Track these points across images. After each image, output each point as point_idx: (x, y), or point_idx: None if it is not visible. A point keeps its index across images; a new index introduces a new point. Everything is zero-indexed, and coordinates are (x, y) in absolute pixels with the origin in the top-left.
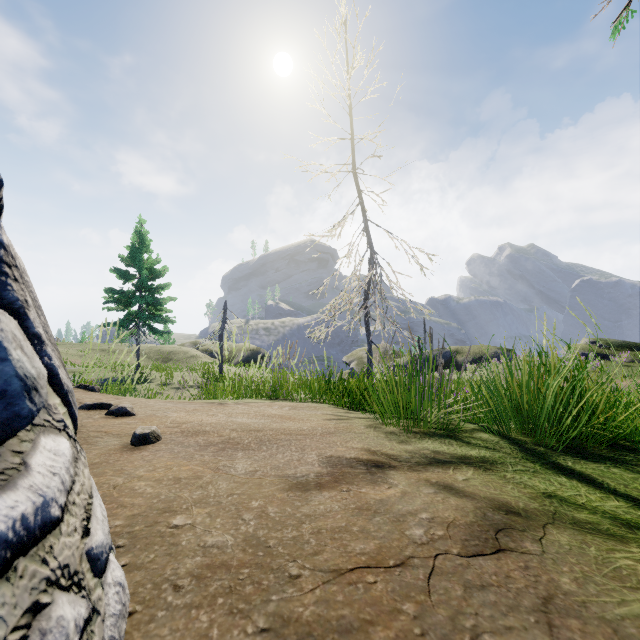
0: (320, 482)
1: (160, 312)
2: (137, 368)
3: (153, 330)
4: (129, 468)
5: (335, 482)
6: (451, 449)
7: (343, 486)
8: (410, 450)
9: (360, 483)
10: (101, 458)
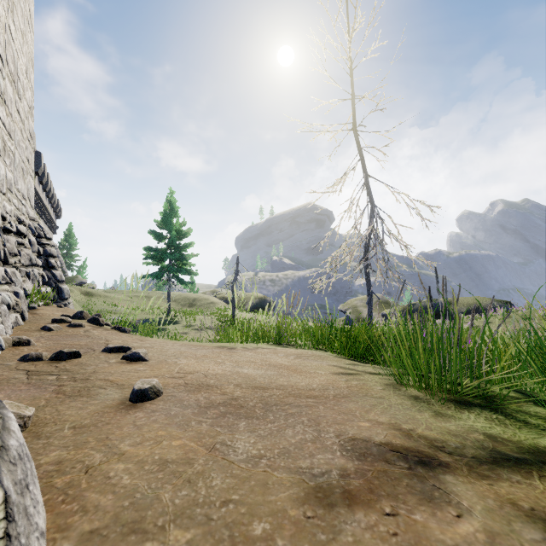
0: (348, 489)
1: (186, 266)
2: (168, 311)
3: (180, 281)
4: (115, 437)
5: (370, 492)
6: (508, 432)
7: (383, 502)
8: (454, 431)
9: (408, 498)
10: (92, 418)
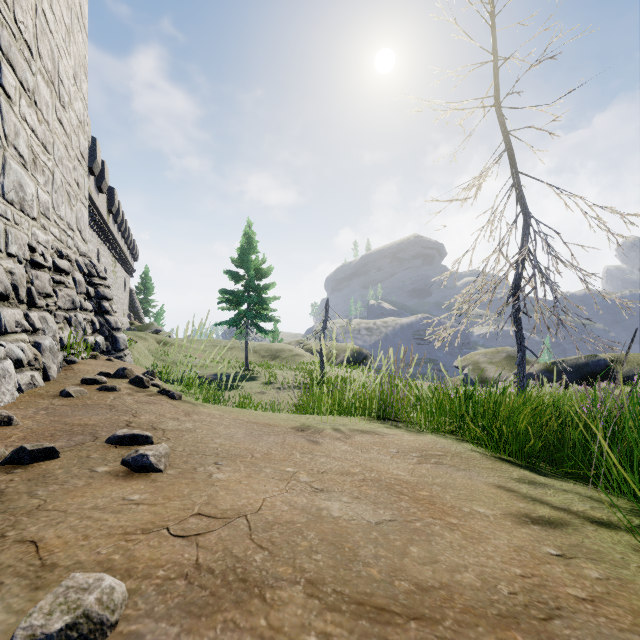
0: None
1: (266, 311)
2: (246, 365)
3: (259, 329)
4: None
5: None
6: None
7: None
8: None
9: None
10: None
